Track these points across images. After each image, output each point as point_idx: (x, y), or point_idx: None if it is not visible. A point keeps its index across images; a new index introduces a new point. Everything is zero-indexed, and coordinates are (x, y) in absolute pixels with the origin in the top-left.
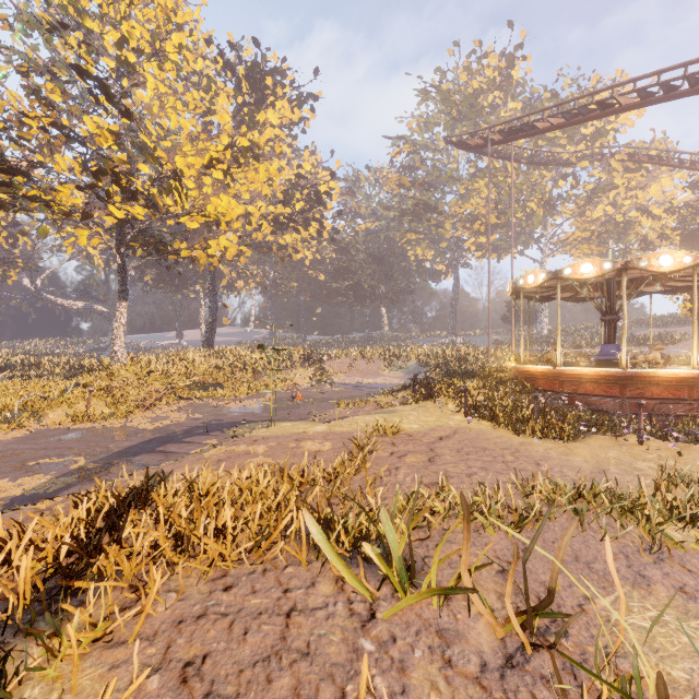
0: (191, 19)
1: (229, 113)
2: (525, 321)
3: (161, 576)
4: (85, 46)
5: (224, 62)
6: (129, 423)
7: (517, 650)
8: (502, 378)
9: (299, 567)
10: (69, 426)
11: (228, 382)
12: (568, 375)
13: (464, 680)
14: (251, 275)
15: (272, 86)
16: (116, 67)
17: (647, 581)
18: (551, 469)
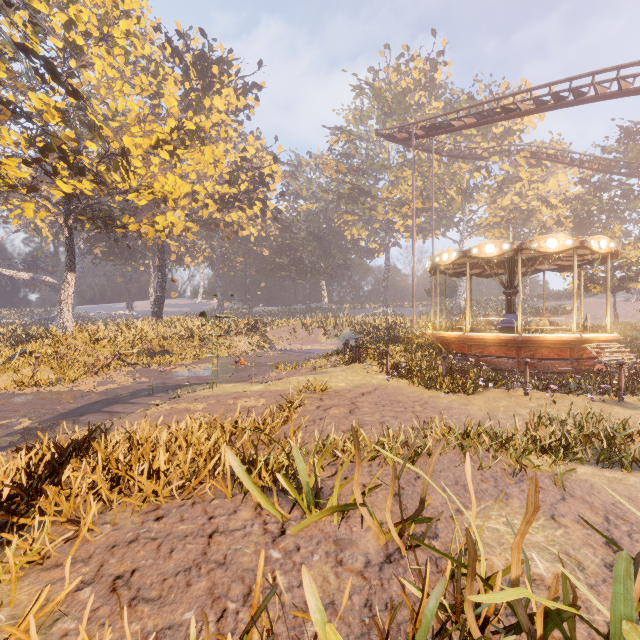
0: (139, 7)
1: (178, 97)
2: (447, 294)
3: (98, 512)
4: (32, 25)
5: (172, 49)
6: (76, 387)
7: (396, 550)
8: (423, 343)
9: (225, 499)
10: (14, 391)
11: (175, 349)
12: (475, 339)
13: (350, 574)
14: (199, 250)
15: (218, 75)
16: (63, 47)
17: (507, 496)
18: (451, 416)
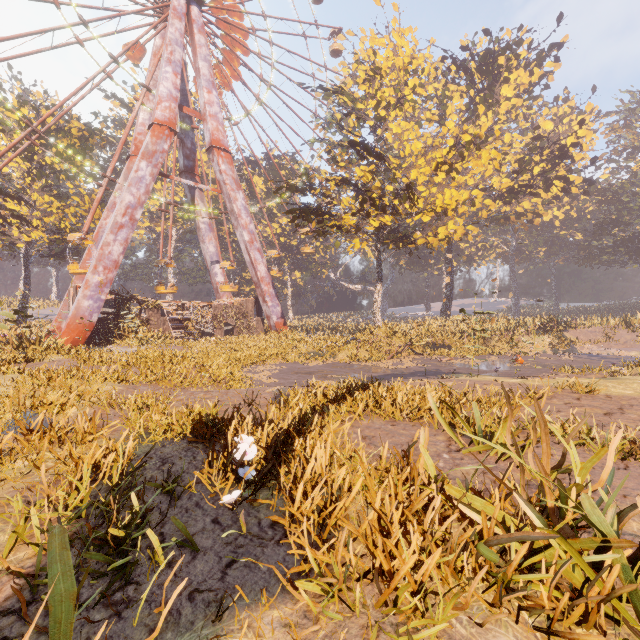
0: (422, 60)
1: (463, 107)
2: None
3: (367, 415)
4: (357, 120)
5: (457, 67)
6: (378, 364)
7: (535, 485)
8: None
9: (432, 429)
10: (347, 362)
11: (456, 344)
12: None
13: (486, 478)
14: (490, 247)
15: (505, 63)
16: (374, 123)
17: None
18: None
